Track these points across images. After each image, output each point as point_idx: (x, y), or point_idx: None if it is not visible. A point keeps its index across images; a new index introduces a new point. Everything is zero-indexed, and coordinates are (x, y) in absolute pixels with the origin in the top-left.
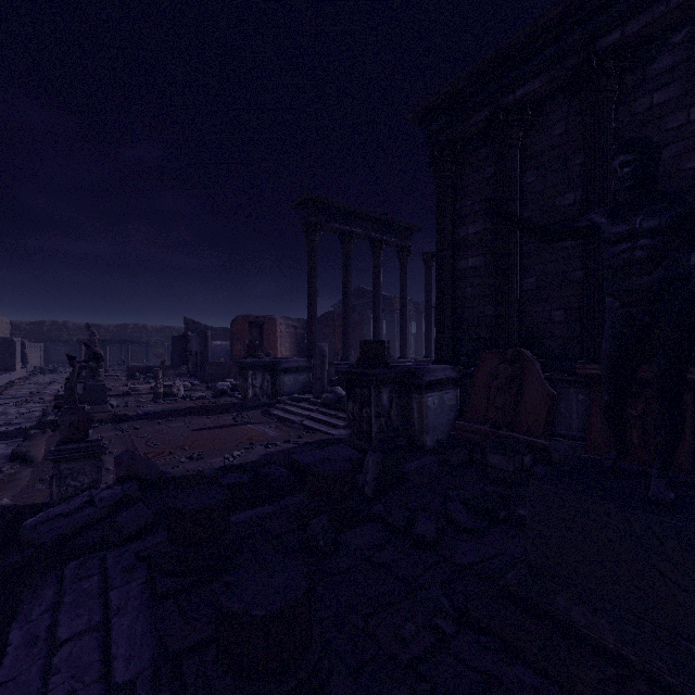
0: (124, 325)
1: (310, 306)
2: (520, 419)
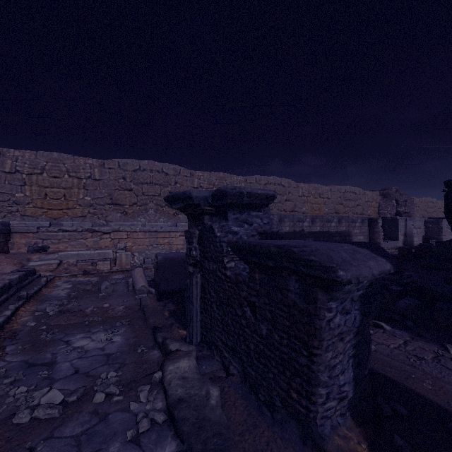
0: None
1: None
2: None
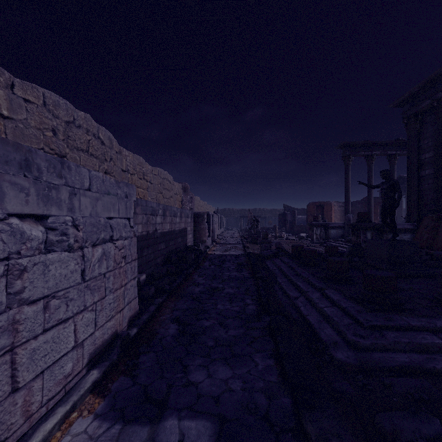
0: (254, 209)
1: (345, 197)
2: (434, 245)
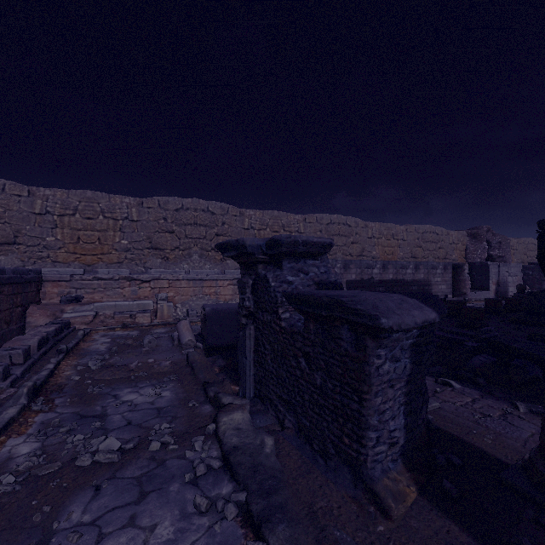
0: None
1: None
2: None
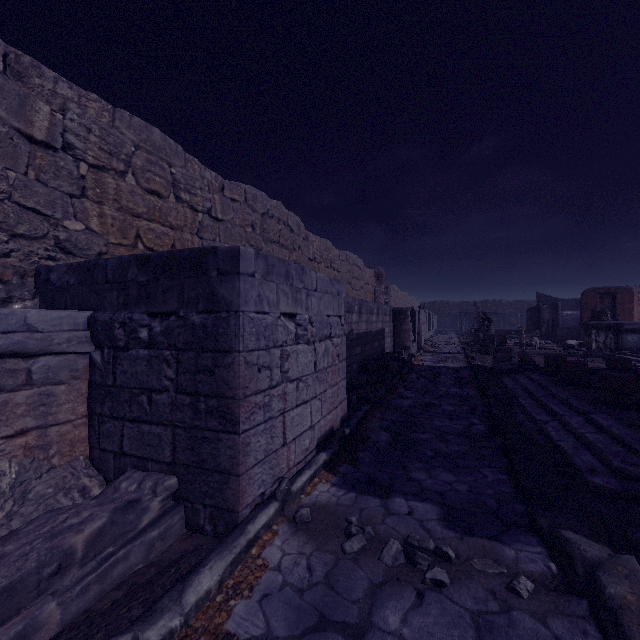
0: (484, 301)
1: None
2: None
